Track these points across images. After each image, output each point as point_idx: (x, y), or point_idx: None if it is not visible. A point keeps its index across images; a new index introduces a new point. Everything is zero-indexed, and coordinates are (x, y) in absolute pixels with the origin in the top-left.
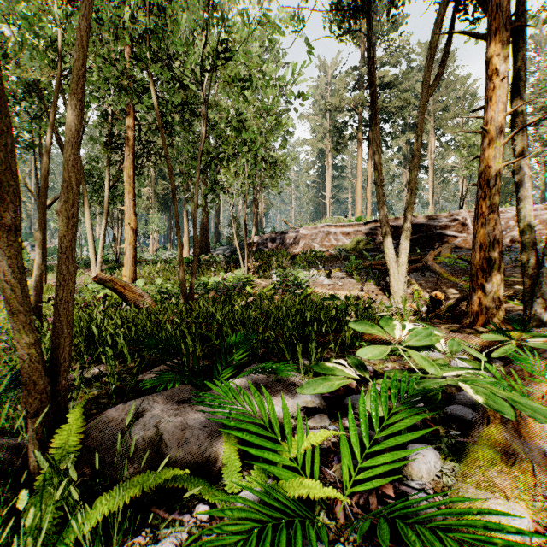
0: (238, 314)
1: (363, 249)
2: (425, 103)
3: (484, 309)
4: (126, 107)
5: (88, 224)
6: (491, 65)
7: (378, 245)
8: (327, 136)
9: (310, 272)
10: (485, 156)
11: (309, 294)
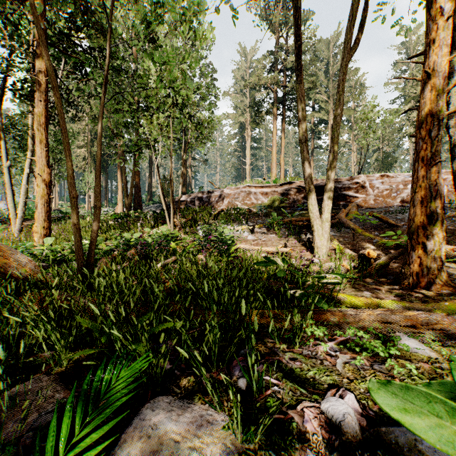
0: (136, 296)
1: (279, 208)
2: (348, 63)
3: (424, 270)
4: (37, 48)
5: (8, 178)
6: (433, 5)
7: (292, 204)
8: (247, 111)
9: (234, 227)
10: (426, 105)
11: (234, 250)
